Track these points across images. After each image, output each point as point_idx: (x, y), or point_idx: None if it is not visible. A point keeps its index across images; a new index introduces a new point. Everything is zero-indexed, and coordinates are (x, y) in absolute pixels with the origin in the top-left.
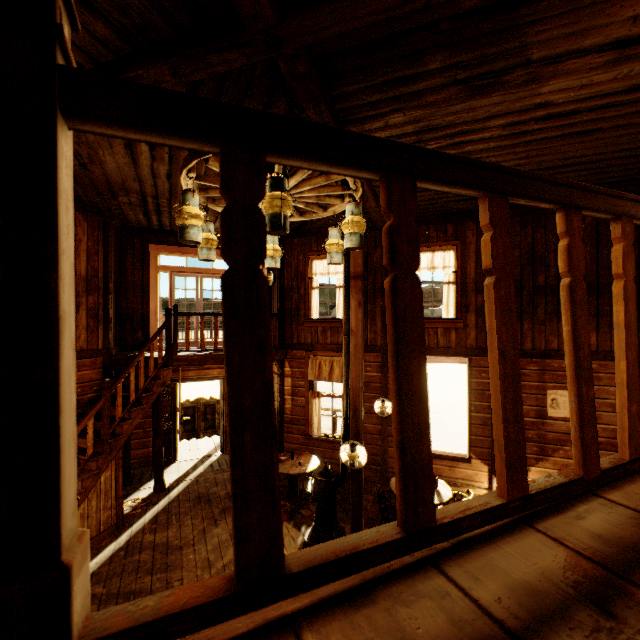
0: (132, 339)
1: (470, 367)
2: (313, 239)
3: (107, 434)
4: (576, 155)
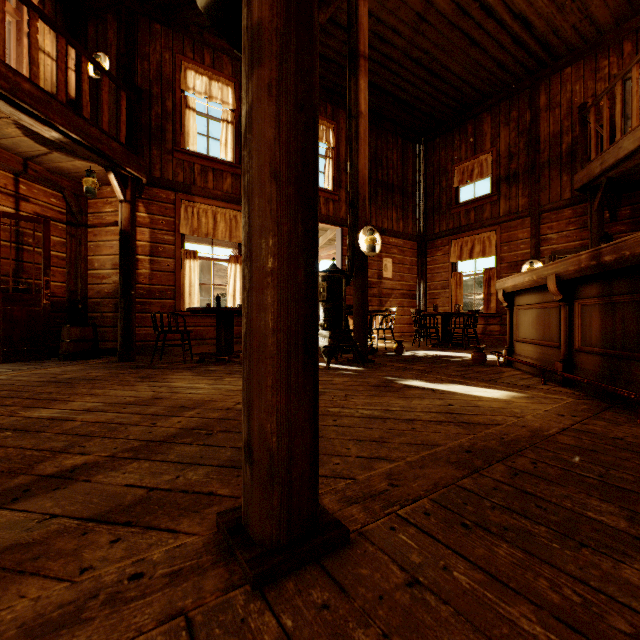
0: None
1: (342, 236)
2: (187, 40)
3: None
4: (448, 67)
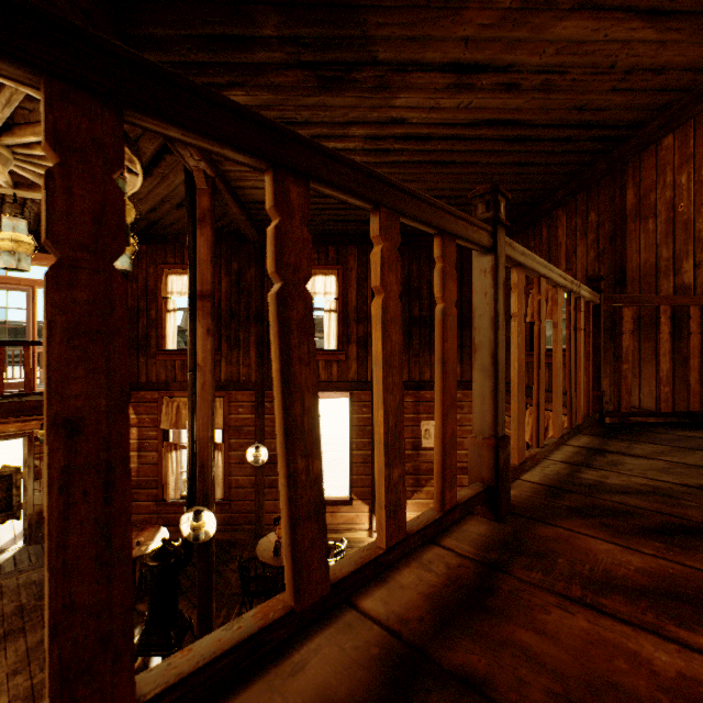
0: None
1: (352, 402)
2: (169, 248)
3: None
4: (438, 187)
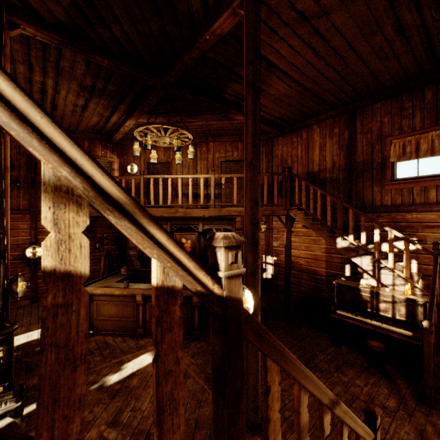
0: None
1: None
2: None
3: None
4: None
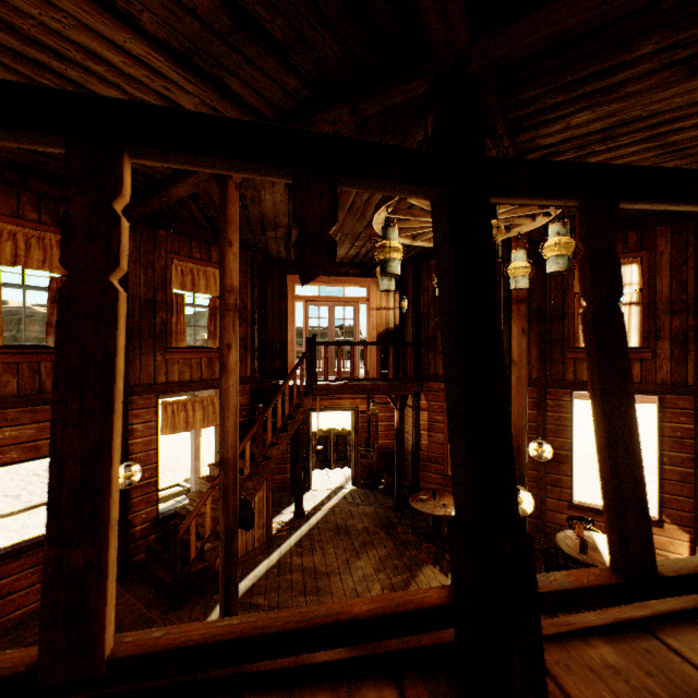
0: (271, 367)
1: (662, 408)
2: None
3: (260, 457)
4: None
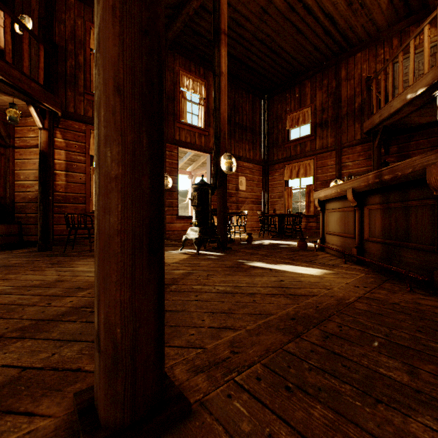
0: None
1: (211, 160)
2: None
3: None
4: (282, 47)
